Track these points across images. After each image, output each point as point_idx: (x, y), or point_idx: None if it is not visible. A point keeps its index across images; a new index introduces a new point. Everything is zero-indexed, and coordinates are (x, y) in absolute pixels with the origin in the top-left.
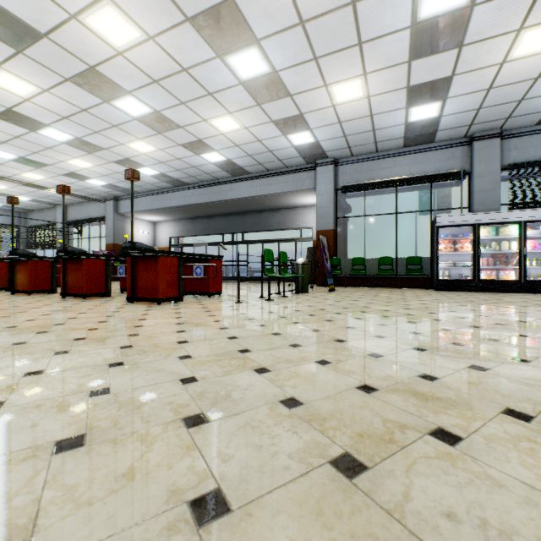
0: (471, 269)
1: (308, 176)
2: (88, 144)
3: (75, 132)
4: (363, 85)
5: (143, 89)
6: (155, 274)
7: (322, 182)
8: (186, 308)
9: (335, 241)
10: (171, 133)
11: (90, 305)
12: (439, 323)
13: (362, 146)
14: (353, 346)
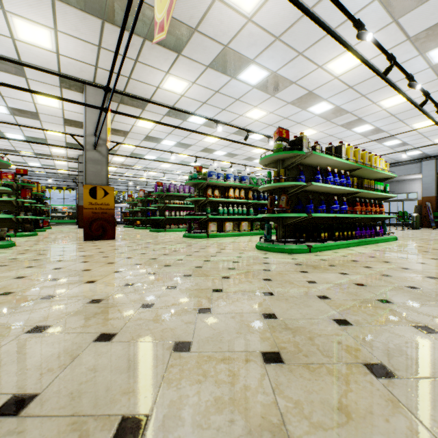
0: None
1: (416, 166)
2: None
3: None
4: None
5: None
6: None
7: (426, 169)
8: None
9: (436, 202)
10: None
11: None
12: None
13: None
14: None
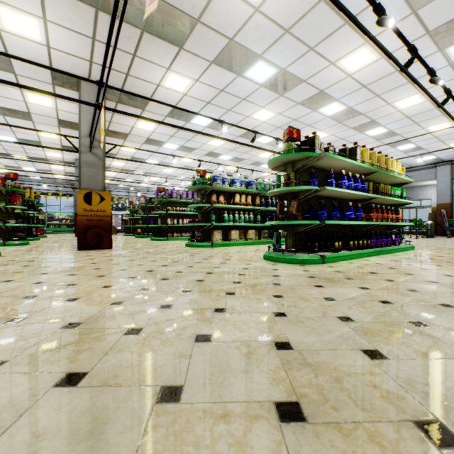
0: None
1: (430, 172)
2: None
3: None
4: None
5: None
6: None
7: (440, 175)
8: None
9: (451, 209)
10: None
11: None
12: None
13: None
14: None
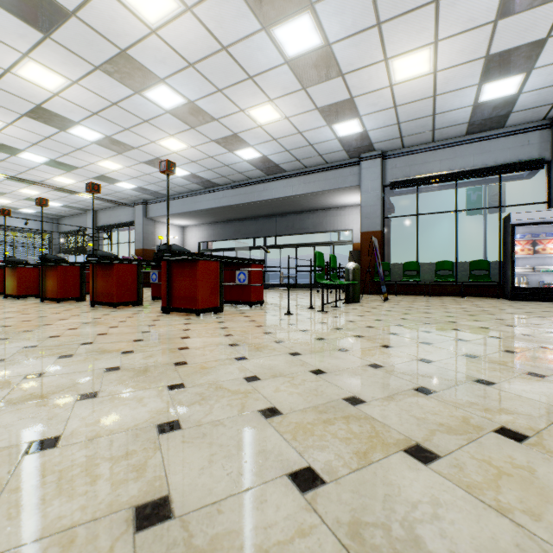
0: None
1: (351, 172)
2: (118, 144)
3: (105, 130)
4: (430, 57)
5: (177, 75)
6: (193, 281)
7: (368, 178)
8: (231, 321)
9: (382, 243)
10: (204, 128)
11: (121, 316)
12: None
13: (416, 135)
14: (518, 394)
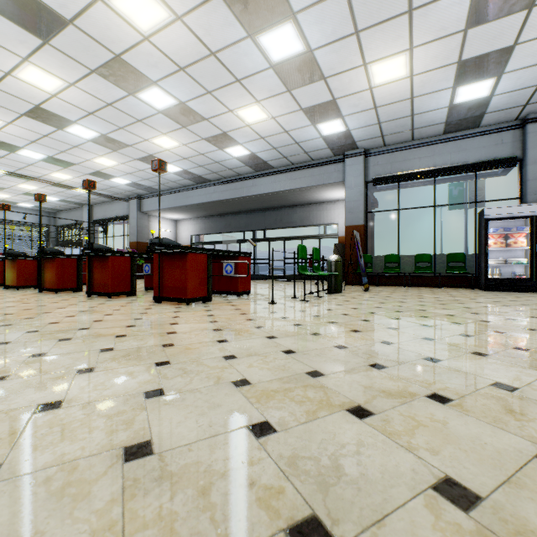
0: (525, 266)
1: (336, 168)
2: (113, 141)
3: (101, 128)
4: (407, 62)
5: (168, 78)
6: (183, 272)
7: (351, 174)
8: (217, 309)
9: (365, 237)
10: (195, 127)
11: (115, 305)
12: (536, 334)
13: (396, 134)
14: (457, 369)
